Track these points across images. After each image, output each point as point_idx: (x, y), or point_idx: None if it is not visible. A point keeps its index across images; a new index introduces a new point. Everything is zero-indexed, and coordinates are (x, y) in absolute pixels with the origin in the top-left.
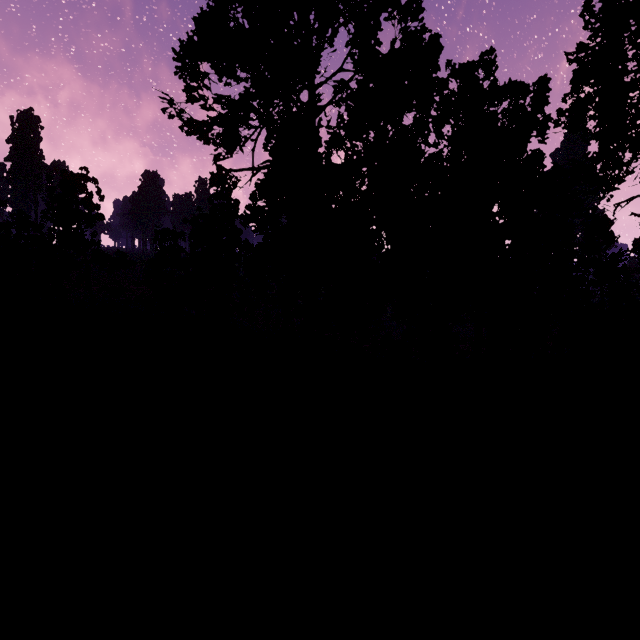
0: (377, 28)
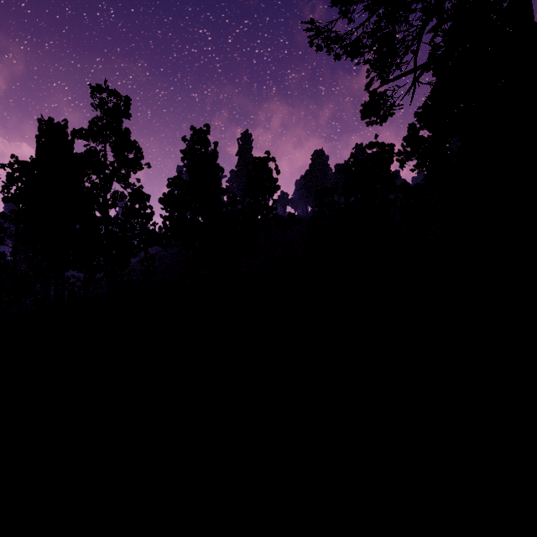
0: None
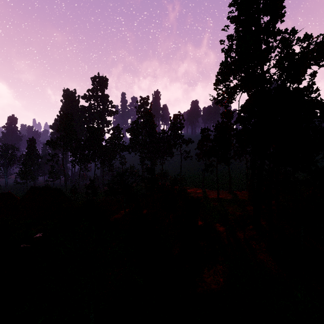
0: (292, 45)
